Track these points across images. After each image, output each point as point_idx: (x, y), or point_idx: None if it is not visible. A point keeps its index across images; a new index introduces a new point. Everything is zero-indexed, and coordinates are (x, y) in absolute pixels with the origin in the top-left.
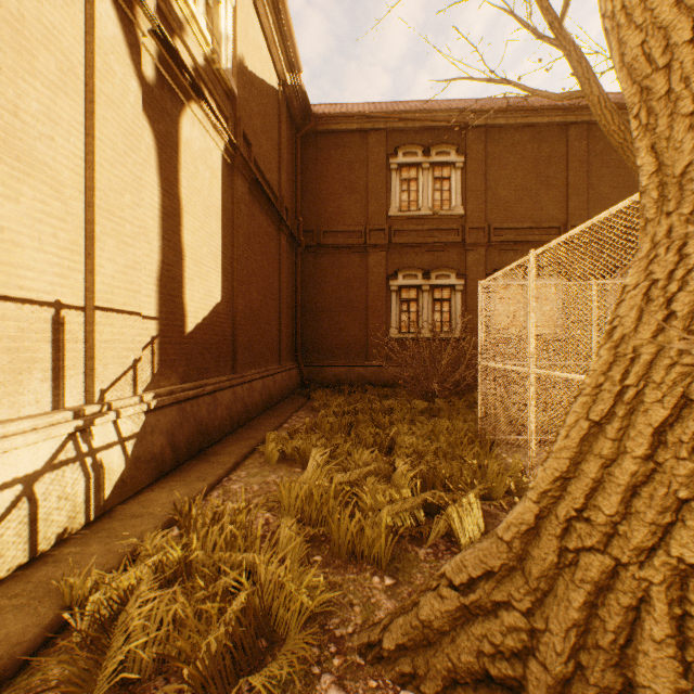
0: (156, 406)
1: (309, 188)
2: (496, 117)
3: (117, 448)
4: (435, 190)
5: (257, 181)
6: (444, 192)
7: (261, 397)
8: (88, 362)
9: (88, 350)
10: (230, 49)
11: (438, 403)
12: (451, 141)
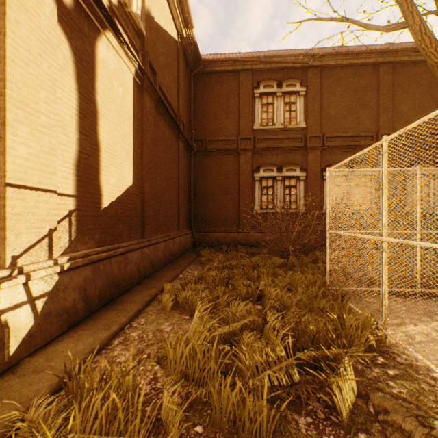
0: (70, 267)
1: (199, 110)
2: (328, 59)
3: (26, 307)
4: (285, 111)
5: (161, 100)
6: (291, 112)
7: (164, 255)
8: None
9: None
10: (140, 0)
11: (291, 260)
12: (297, 77)
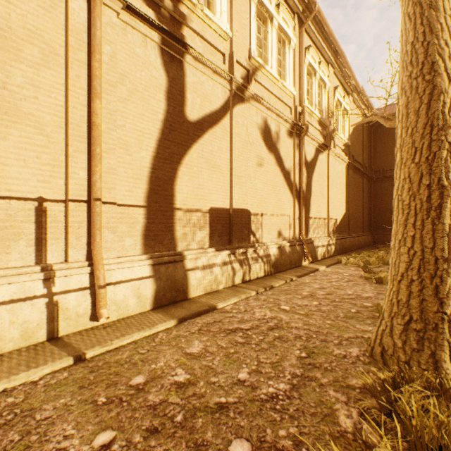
0: (336, 239)
1: (377, 150)
2: None
3: (333, 245)
4: None
5: (355, 166)
6: None
7: (357, 243)
8: (327, 228)
9: (327, 226)
10: (347, 131)
11: None
12: None
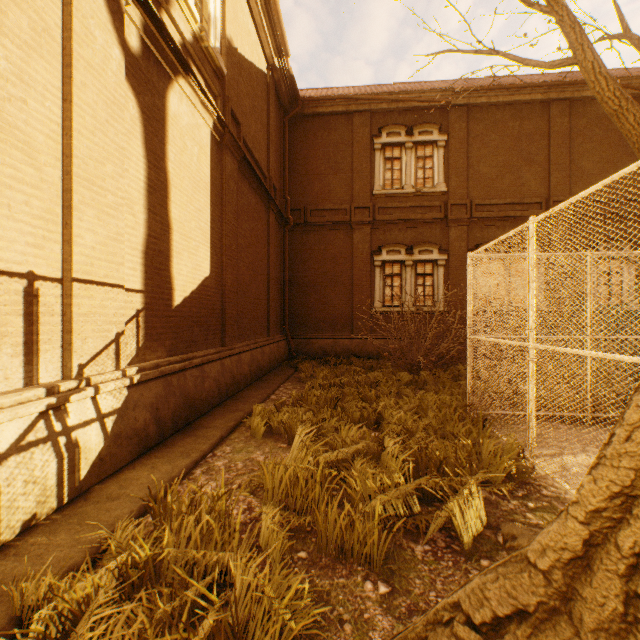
0: (140, 380)
1: (297, 168)
2: (478, 96)
3: (95, 425)
4: (418, 168)
5: (246, 160)
6: (426, 170)
7: (250, 369)
8: (65, 336)
9: (65, 324)
10: (219, 29)
11: (423, 376)
12: (434, 121)
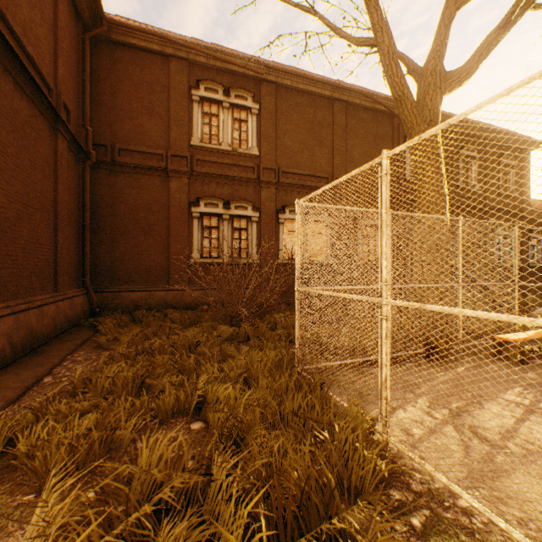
0: None
1: (102, 98)
2: (284, 78)
3: None
4: (234, 129)
5: (5, 41)
6: (242, 133)
7: (11, 341)
8: None
9: None
10: None
11: (245, 329)
12: (248, 89)
